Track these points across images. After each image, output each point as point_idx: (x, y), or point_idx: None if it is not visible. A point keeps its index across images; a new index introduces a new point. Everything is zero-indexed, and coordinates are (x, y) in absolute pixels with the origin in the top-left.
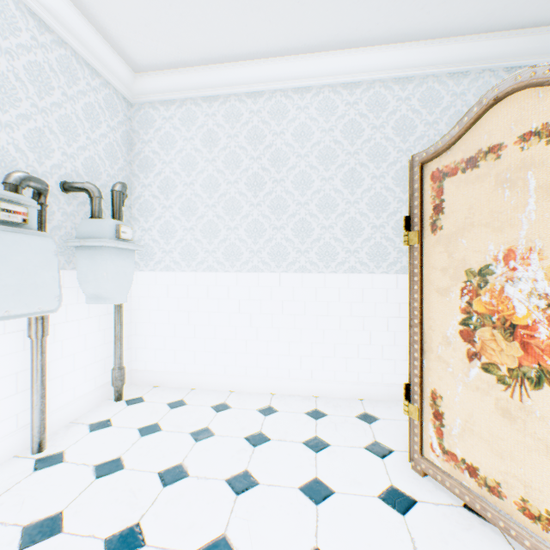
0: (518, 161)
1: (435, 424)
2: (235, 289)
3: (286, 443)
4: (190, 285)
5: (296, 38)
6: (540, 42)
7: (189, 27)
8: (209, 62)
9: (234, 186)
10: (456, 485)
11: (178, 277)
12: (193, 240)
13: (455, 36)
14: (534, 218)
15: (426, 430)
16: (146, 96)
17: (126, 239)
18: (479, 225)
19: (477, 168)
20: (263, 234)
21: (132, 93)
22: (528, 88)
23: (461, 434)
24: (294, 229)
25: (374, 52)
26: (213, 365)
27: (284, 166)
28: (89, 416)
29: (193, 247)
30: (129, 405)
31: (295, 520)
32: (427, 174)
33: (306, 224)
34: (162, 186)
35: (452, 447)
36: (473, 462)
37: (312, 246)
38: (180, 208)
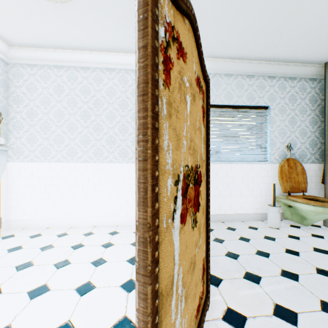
0: None
1: None
2: (74, 171)
3: (92, 246)
4: (47, 170)
5: (105, 44)
6: (214, 64)
7: (42, 30)
8: (57, 47)
9: (73, 116)
10: None
11: (39, 165)
12: (49, 144)
13: None
14: None
15: None
16: (18, 60)
17: (0, 144)
18: None
19: None
20: (90, 142)
21: (8, 57)
22: None
23: None
24: (106, 141)
25: None
26: (61, 214)
27: (101, 107)
28: None
29: (49, 148)
30: (4, 239)
31: (83, 273)
32: None
33: (113, 138)
34: (29, 113)
35: None
36: None
37: (116, 149)
38: (40, 126)
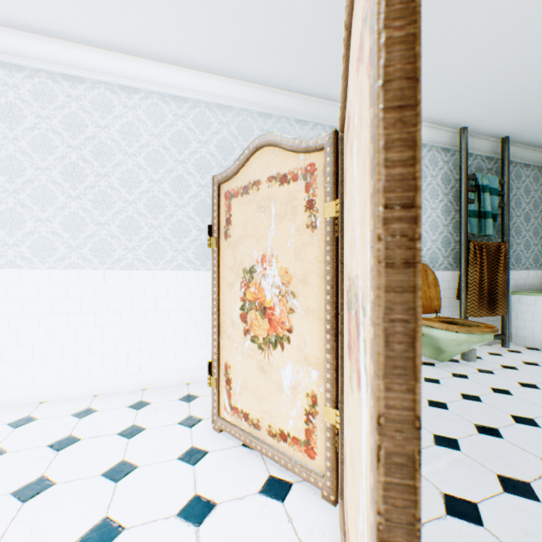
0: (268, 194)
1: (227, 389)
2: (48, 287)
3: (99, 438)
4: None
5: (120, 38)
6: (315, 108)
7: None
8: (8, 24)
9: (46, 173)
10: (238, 430)
11: None
12: None
13: (262, 85)
14: (274, 235)
15: (222, 395)
16: None
17: None
18: (250, 236)
19: (249, 195)
20: (84, 229)
21: None
22: (272, 146)
23: (241, 391)
24: (121, 226)
25: (199, 77)
26: (16, 377)
27: (109, 161)
28: None
29: None
30: None
31: (90, 502)
32: (223, 193)
33: (134, 222)
34: None
35: (236, 403)
36: (247, 410)
37: (141, 244)
38: None
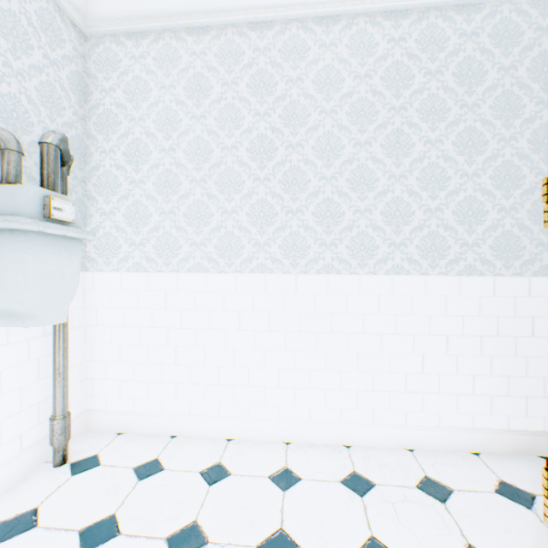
0: None
1: None
2: (234, 296)
3: None
4: (169, 291)
5: None
6: None
7: None
8: None
9: (231, 153)
10: None
11: (152, 279)
12: (174, 228)
13: None
14: None
15: None
16: (106, 25)
17: (63, 220)
18: None
19: None
20: (272, 219)
21: (86, 19)
22: None
23: None
24: (316, 214)
25: None
26: (202, 403)
27: (301, 125)
28: (4, 503)
29: (174, 237)
30: (74, 474)
31: None
32: None
33: (333, 207)
34: (130, 152)
35: None
36: None
37: (341, 236)
38: (154, 183)
